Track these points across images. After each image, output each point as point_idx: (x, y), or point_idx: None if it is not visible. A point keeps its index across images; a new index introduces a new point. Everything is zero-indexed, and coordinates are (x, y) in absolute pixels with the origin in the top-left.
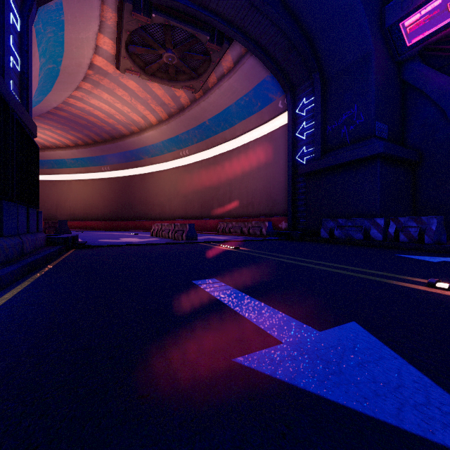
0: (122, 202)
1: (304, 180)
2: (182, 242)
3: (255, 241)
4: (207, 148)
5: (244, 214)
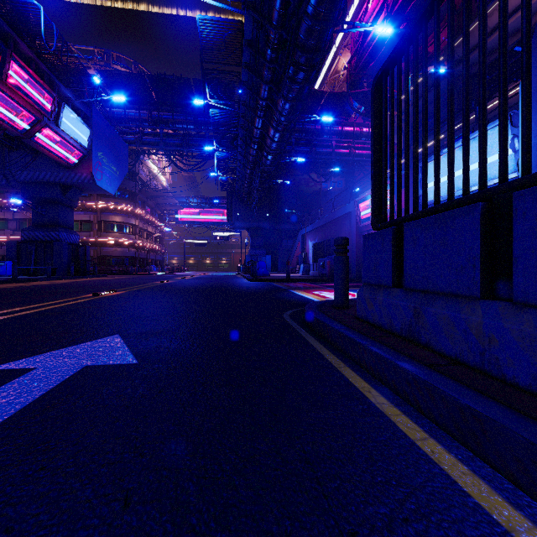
0: None
1: None
2: None
3: None
4: None
5: None
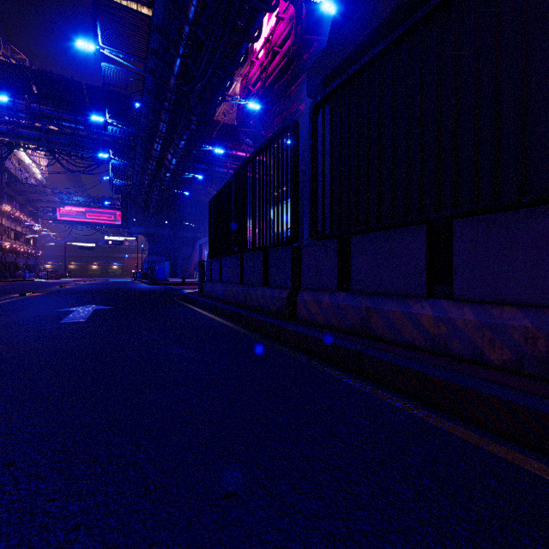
0: None
1: None
2: None
3: None
4: None
5: None
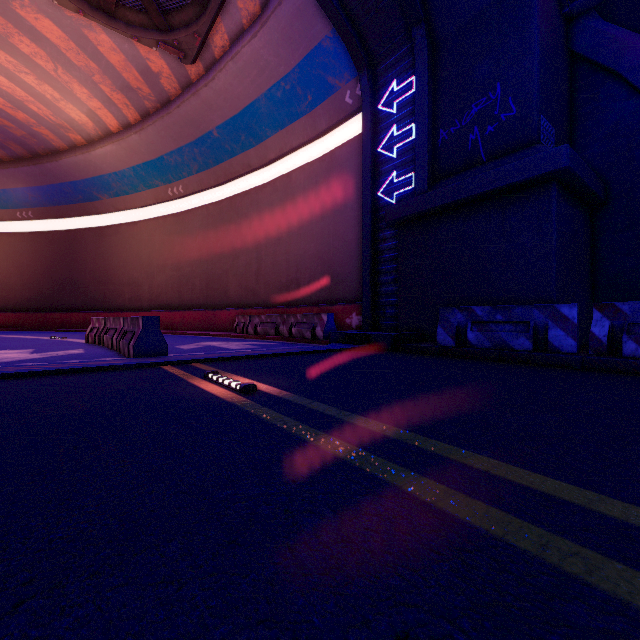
0: (59, 278)
1: (393, 235)
2: (110, 364)
3: (303, 355)
4: (217, 182)
5: (282, 301)
